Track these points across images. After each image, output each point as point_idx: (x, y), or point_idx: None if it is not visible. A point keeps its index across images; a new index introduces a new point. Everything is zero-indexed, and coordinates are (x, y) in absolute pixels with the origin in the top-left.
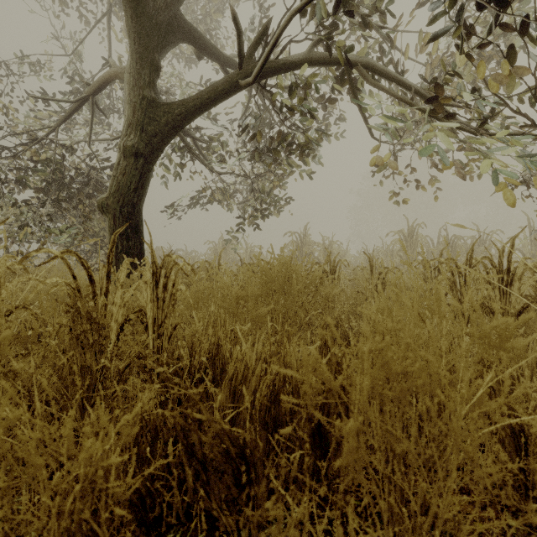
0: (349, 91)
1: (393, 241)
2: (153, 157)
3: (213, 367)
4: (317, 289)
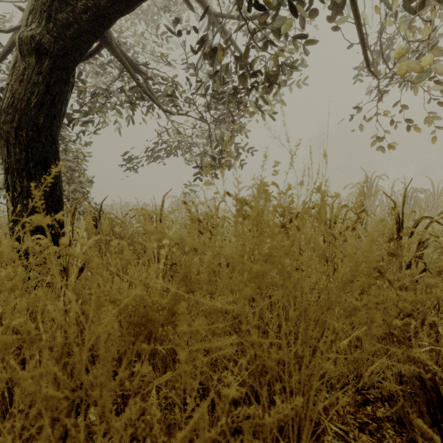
0: None
1: (351, 193)
2: (67, 59)
3: None
4: (380, 272)
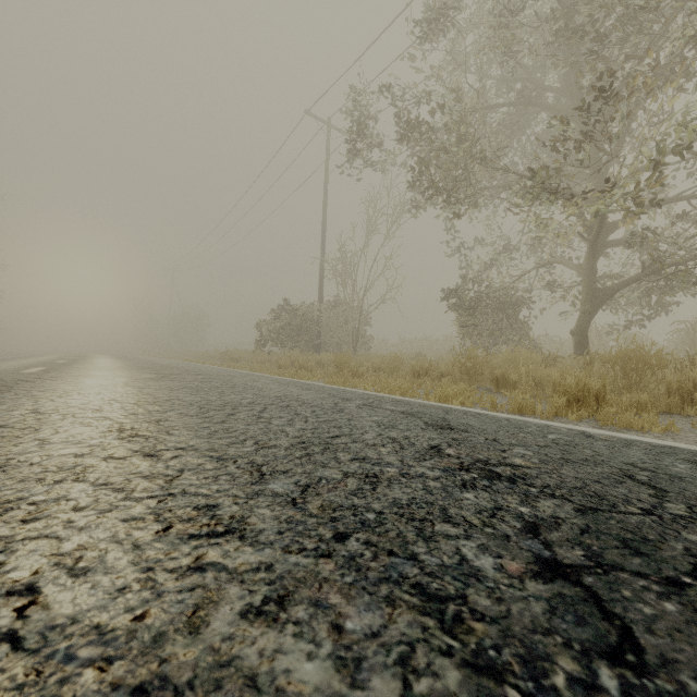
0: None
1: None
2: (596, 312)
3: None
4: None
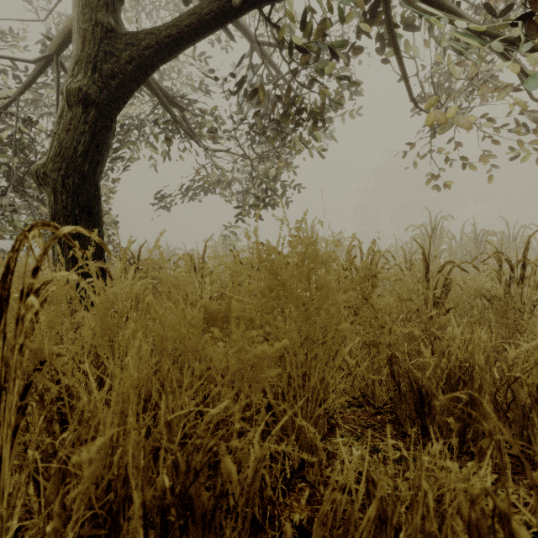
0: (377, 36)
1: (413, 236)
2: (112, 108)
3: (116, 534)
4: (366, 299)
